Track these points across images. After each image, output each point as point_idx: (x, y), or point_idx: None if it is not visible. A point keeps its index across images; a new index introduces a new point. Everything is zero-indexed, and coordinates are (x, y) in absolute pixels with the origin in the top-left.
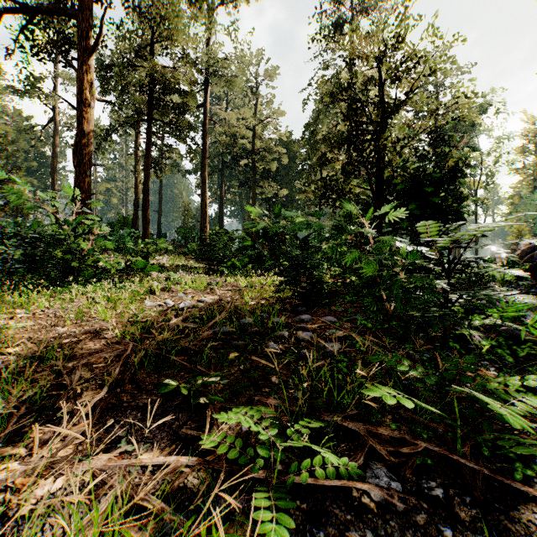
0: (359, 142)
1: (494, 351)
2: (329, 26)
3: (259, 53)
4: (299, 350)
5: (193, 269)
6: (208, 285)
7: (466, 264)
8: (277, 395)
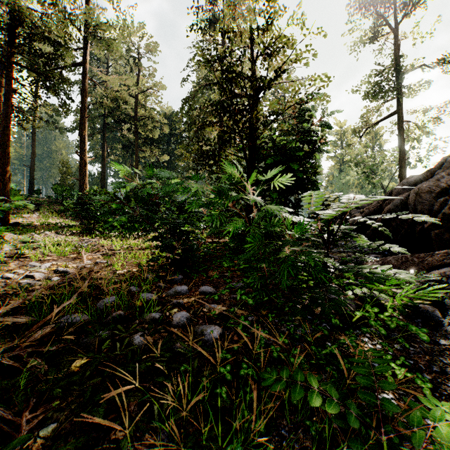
0: (235, 110)
1: (369, 323)
2: (205, 20)
3: (142, 28)
4: (172, 345)
5: (67, 228)
6: (75, 249)
7: (342, 236)
8: (133, 444)
